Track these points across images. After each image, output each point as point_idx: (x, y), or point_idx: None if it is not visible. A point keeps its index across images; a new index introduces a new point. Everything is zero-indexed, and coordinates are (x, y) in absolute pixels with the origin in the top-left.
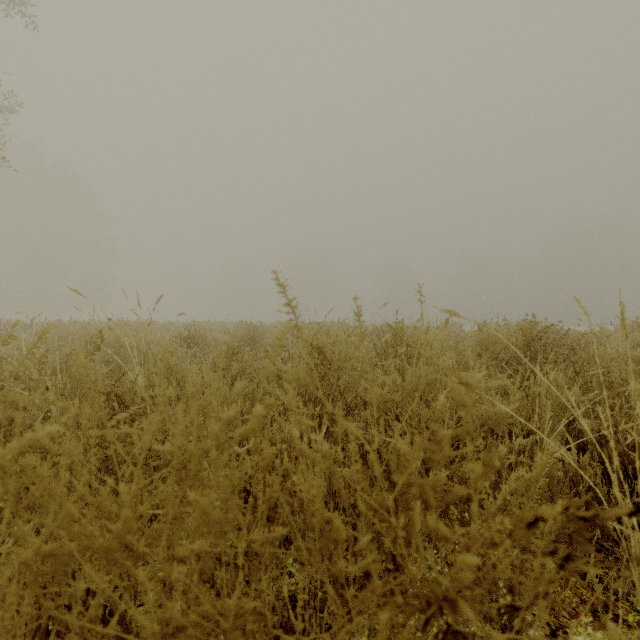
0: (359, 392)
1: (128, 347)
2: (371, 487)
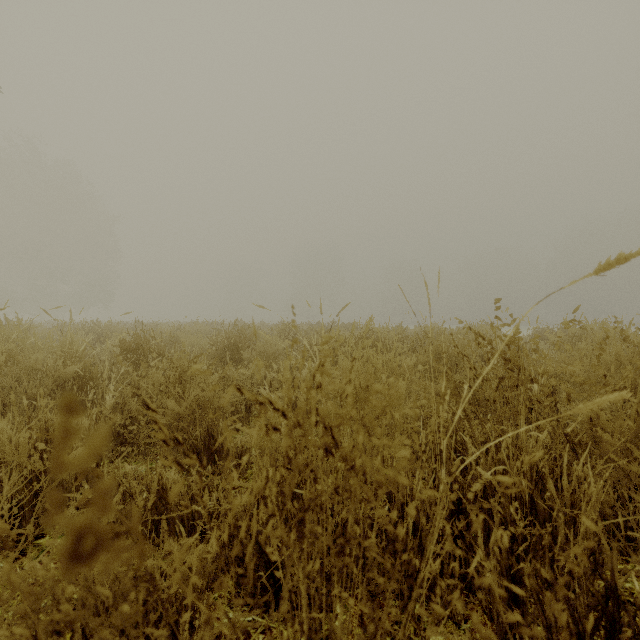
0: None
1: None
2: None
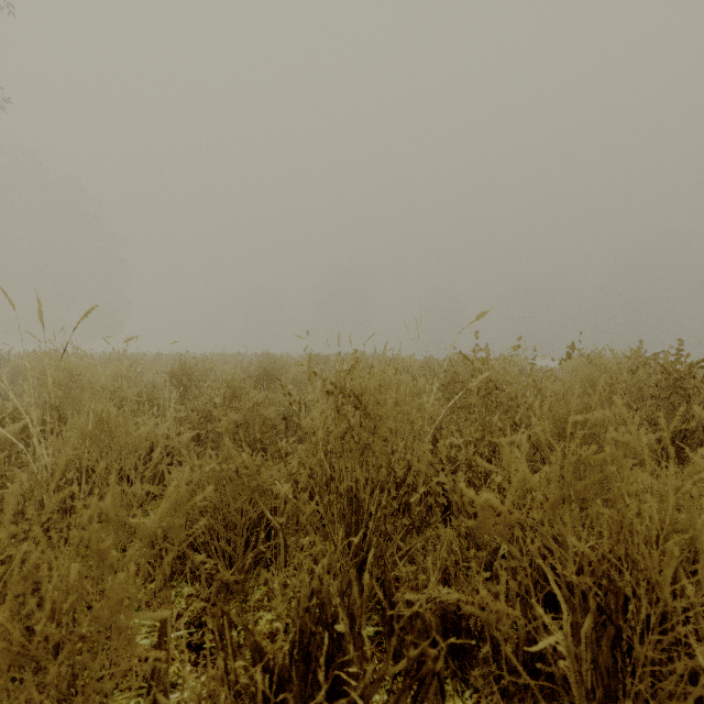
0: (434, 485)
1: (11, 394)
2: (463, 686)
